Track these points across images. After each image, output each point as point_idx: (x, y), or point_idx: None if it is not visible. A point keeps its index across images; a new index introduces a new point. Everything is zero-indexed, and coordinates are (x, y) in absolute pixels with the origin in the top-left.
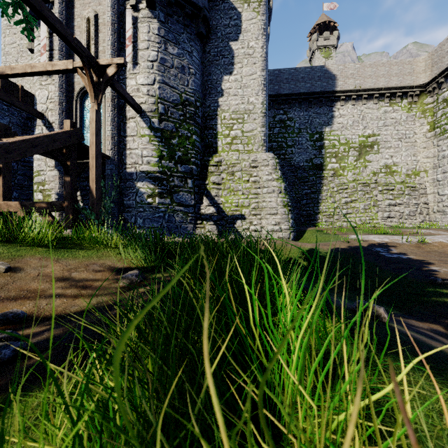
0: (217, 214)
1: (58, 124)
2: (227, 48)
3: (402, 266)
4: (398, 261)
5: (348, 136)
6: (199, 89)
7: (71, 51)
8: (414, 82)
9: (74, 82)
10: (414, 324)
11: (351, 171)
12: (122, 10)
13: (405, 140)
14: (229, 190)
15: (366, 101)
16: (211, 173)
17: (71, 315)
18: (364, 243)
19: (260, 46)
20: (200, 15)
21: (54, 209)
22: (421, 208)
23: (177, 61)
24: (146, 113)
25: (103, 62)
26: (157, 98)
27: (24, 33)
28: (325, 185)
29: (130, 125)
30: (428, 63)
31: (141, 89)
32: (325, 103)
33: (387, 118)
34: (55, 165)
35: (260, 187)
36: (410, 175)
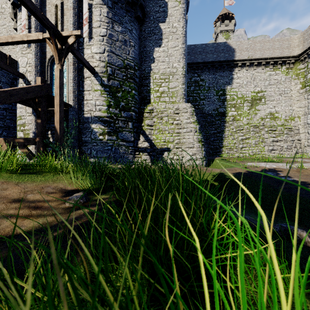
0: (150, 147)
1: (34, 81)
2: (157, 28)
3: (290, 186)
4: (286, 182)
5: (244, 92)
6: (137, 57)
7: (43, 29)
8: (290, 53)
9: (46, 51)
10: None
11: (246, 117)
12: None
13: (284, 95)
14: (158, 130)
15: (256, 67)
16: (145, 118)
17: (15, 236)
18: (258, 169)
19: (181, 26)
20: (138, 3)
21: (29, 143)
22: (295, 143)
23: (121, 36)
24: (98, 74)
25: (65, 34)
26: (106, 63)
27: (11, 17)
28: (227, 127)
29: (87, 83)
30: (301, 40)
31: (94, 56)
32: (227, 69)
33: (271, 79)
34: (32, 112)
35: (181, 128)
36: (288, 120)
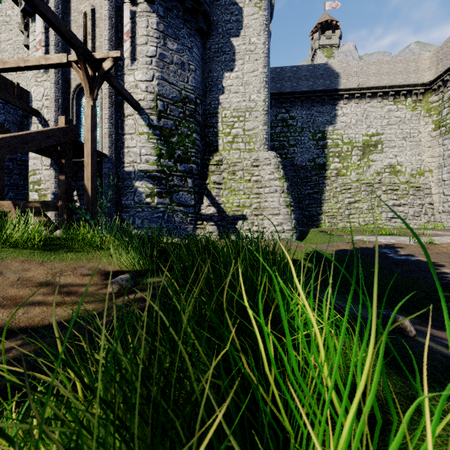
0: (218, 214)
1: (54, 121)
2: (228, 44)
3: (411, 268)
4: (407, 263)
5: (352, 135)
6: (200, 86)
7: (67, 46)
8: (418, 80)
9: (71, 78)
10: (436, 334)
11: (355, 171)
12: (120, 4)
13: (410, 139)
14: (230, 189)
15: (370, 99)
16: (211, 173)
17: (48, 327)
18: (370, 245)
19: (261, 42)
20: (200, 10)
21: (48, 209)
22: (425, 208)
23: (176, 57)
24: (145, 110)
25: (98, 56)
26: (156, 95)
27: (20, 29)
28: (328, 185)
29: (128, 123)
30: (433, 60)
31: (139, 85)
32: (328, 102)
33: (391, 117)
34: (51, 164)
35: (261, 186)
36: (415, 175)
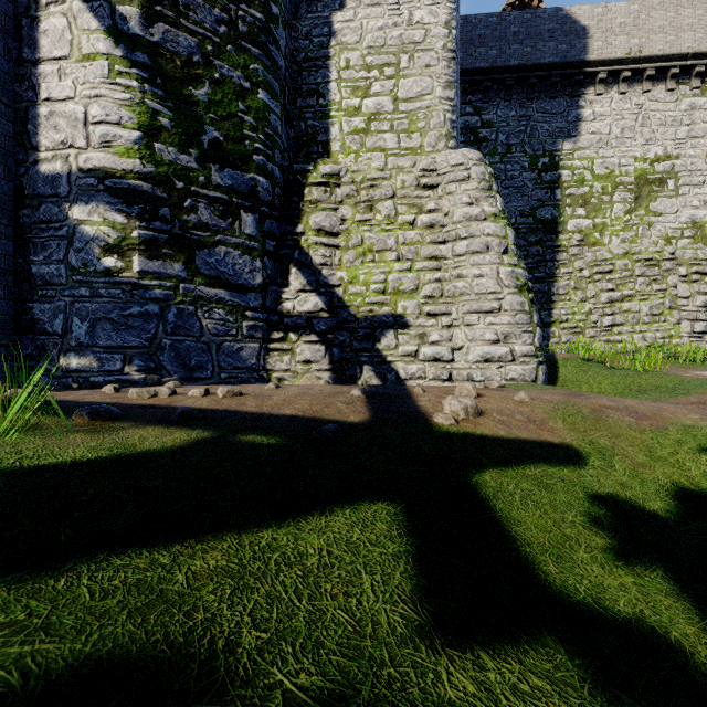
0: (327, 314)
1: None
2: None
3: None
4: None
5: (613, 159)
6: None
7: None
8: None
9: None
10: None
11: (619, 235)
12: None
13: None
14: (360, 248)
15: (651, 84)
16: (311, 206)
17: None
18: None
19: None
20: None
21: None
22: None
23: None
24: None
25: None
26: None
27: None
28: (564, 265)
29: (50, 26)
30: None
31: None
32: (563, 91)
33: (696, 121)
34: None
35: (445, 239)
36: None
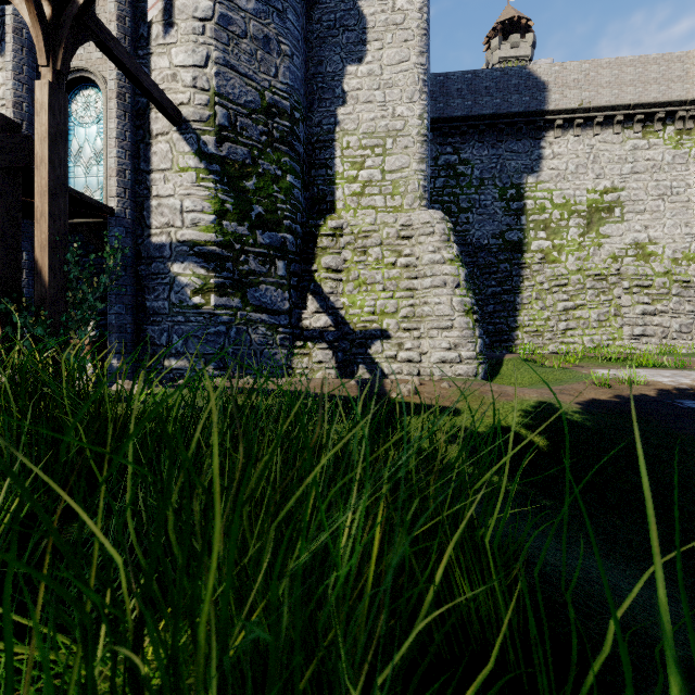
0: (334, 329)
1: None
2: (354, 13)
3: None
4: None
5: (569, 191)
6: (300, 87)
7: None
8: (687, 93)
9: None
10: None
11: (574, 254)
12: None
13: (671, 198)
14: (357, 281)
15: (600, 128)
16: (322, 251)
17: None
18: (645, 389)
19: (416, 8)
20: None
21: None
22: None
23: (255, 25)
24: (190, 124)
25: None
26: (212, 94)
27: None
28: (528, 279)
29: (158, 149)
30: None
31: (179, 75)
32: (527, 134)
33: (638, 159)
34: None
35: (417, 276)
36: (680, 260)
